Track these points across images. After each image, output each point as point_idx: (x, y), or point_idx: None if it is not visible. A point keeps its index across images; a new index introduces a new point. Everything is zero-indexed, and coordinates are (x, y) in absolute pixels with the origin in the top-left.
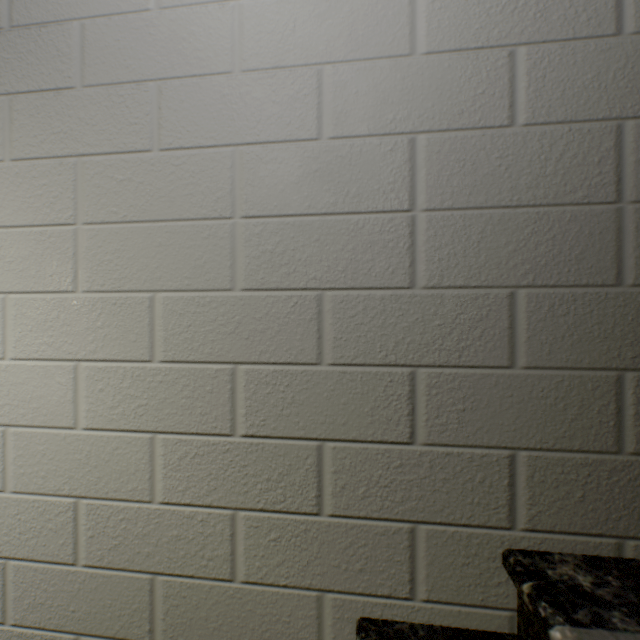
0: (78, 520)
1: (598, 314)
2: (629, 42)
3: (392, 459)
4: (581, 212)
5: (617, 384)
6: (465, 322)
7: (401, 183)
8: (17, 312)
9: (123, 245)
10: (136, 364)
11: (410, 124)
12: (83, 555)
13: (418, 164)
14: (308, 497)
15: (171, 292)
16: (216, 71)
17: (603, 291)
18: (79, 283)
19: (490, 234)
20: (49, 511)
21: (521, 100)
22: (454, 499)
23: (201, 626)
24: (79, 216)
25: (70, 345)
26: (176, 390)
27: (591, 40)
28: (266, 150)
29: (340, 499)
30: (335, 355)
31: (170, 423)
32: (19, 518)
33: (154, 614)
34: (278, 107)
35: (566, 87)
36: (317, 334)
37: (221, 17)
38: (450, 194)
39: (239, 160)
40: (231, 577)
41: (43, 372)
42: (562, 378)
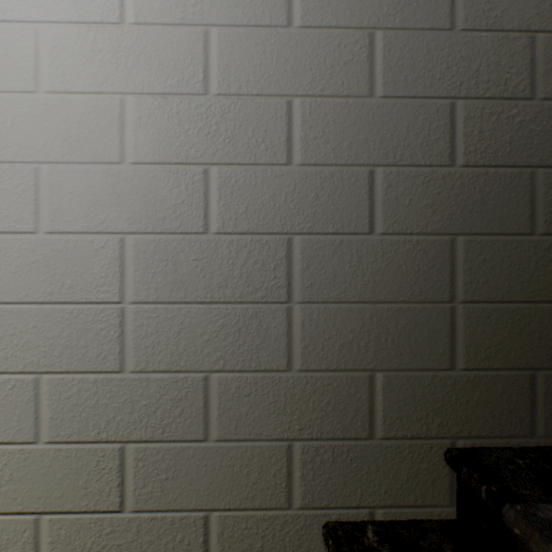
0: None
1: (274, 394)
2: (297, 171)
3: (104, 526)
4: (261, 309)
5: (288, 451)
6: (168, 402)
7: (112, 277)
8: None
9: None
10: None
11: (121, 225)
12: None
13: (128, 261)
14: None
15: None
16: None
17: (278, 375)
18: None
19: (189, 325)
20: None
21: (214, 211)
22: None
23: None
24: None
25: None
26: None
27: (269, 166)
28: None
29: None
30: (52, 433)
31: None
32: None
33: None
34: None
35: (250, 203)
36: (35, 414)
37: None
38: (155, 289)
39: None
40: None
41: None
42: (247, 448)
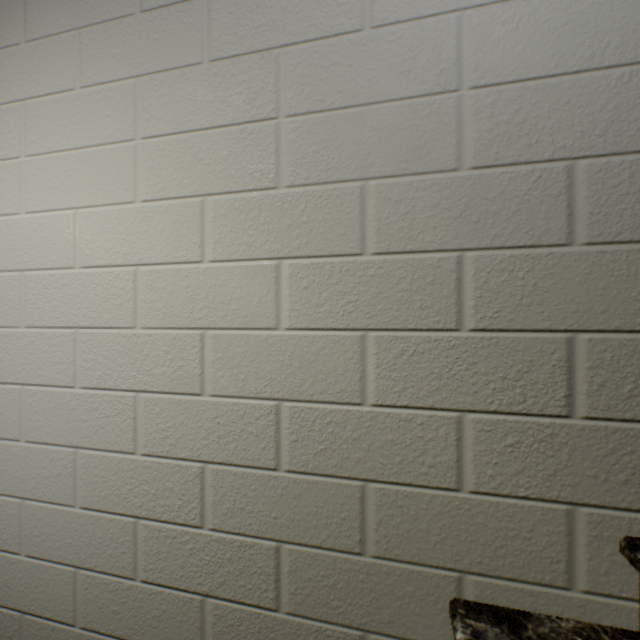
0: (280, 424)
1: None
2: None
3: None
4: None
5: None
6: None
7: None
8: (215, 214)
9: (329, 134)
10: (344, 259)
11: None
12: (285, 460)
13: None
14: (554, 397)
15: (384, 179)
16: None
17: None
18: (281, 179)
19: None
20: (249, 415)
21: None
22: None
23: (420, 539)
24: (281, 109)
25: (271, 243)
26: (390, 284)
27: None
28: (500, 10)
29: (597, 399)
30: (590, 233)
31: (383, 320)
32: (217, 422)
33: (365, 524)
34: None
35: None
36: (566, 211)
37: None
38: None
39: (466, 26)
40: (456, 486)
41: (242, 273)
42: None
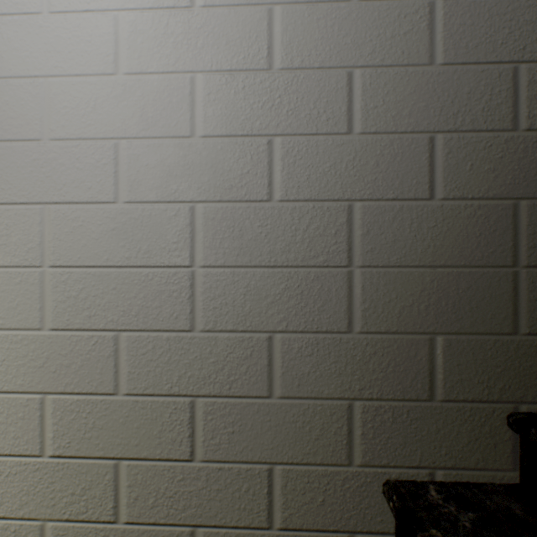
0: None
1: (335, 355)
2: (357, 140)
3: (176, 474)
4: (322, 273)
5: (349, 410)
6: (234, 360)
7: (183, 243)
8: None
9: None
10: None
11: (191, 194)
12: None
13: (197, 228)
14: (107, 508)
15: None
16: (28, 137)
17: (339, 336)
18: None
19: (254, 288)
20: None
21: (277, 180)
22: (226, 506)
23: None
24: None
25: None
26: None
27: (330, 136)
28: (71, 209)
29: (134, 508)
30: (130, 386)
31: None
32: None
33: None
34: (81, 173)
35: (311, 172)
36: (114, 368)
37: (32, 90)
38: (222, 254)
39: (48, 216)
40: None
41: None
42: (308, 406)
